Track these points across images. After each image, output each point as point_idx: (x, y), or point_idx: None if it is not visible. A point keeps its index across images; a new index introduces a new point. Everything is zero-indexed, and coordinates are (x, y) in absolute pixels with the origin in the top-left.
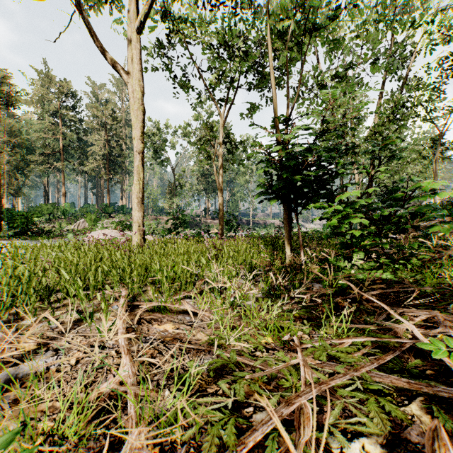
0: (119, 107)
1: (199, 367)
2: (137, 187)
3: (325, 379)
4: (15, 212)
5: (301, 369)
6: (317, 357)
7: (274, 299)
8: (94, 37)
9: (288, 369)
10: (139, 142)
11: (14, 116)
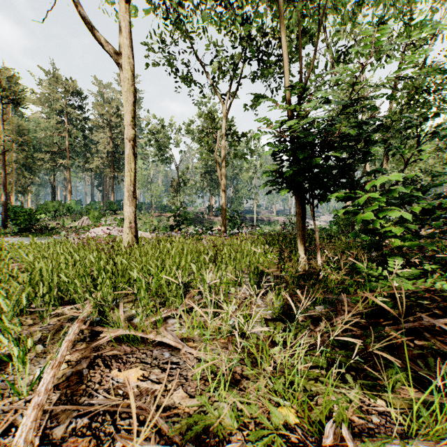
0: None
1: None
2: (128, 179)
3: None
4: (19, 209)
5: None
6: None
7: (289, 321)
8: (82, 15)
9: None
10: (129, 128)
11: (23, 116)
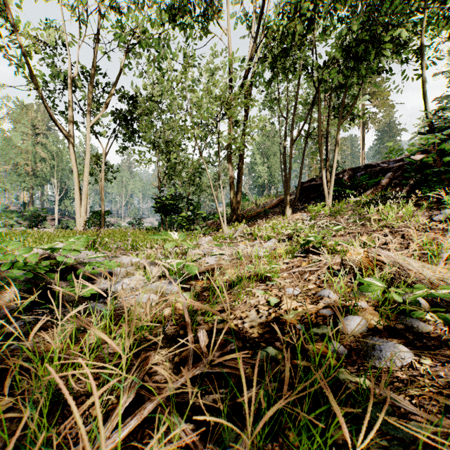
0: None
1: None
2: (85, 202)
3: None
4: None
5: None
6: None
7: None
8: (49, 111)
9: None
10: (87, 179)
11: None
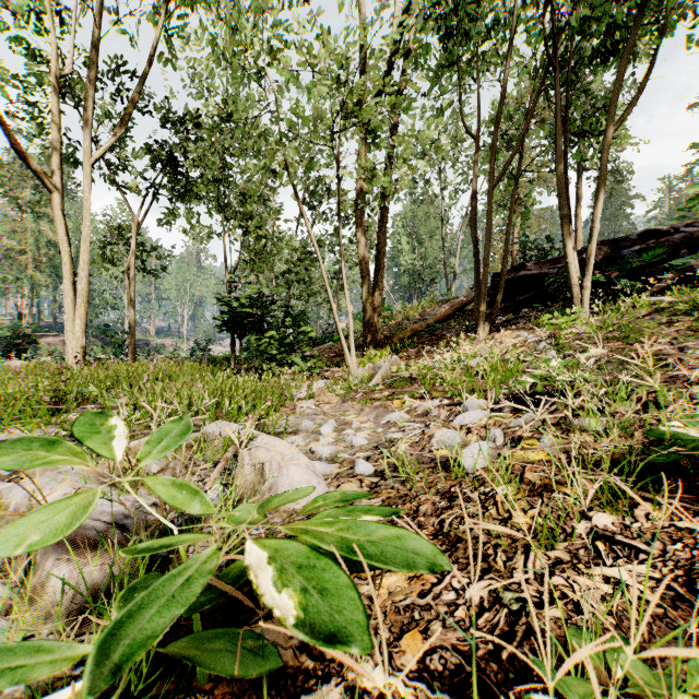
0: None
1: None
2: (82, 310)
3: None
4: None
5: None
6: None
7: None
8: (9, 133)
9: None
10: (86, 266)
11: None
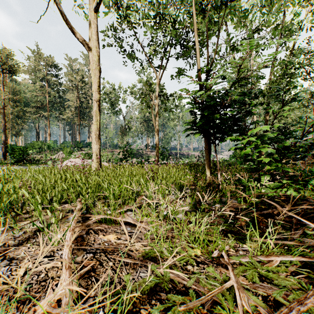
0: (87, 75)
1: (133, 286)
2: (95, 127)
3: (260, 303)
4: (15, 147)
5: (236, 293)
6: (250, 278)
7: (199, 213)
8: (64, 18)
9: (222, 292)
10: (96, 93)
11: (16, 81)
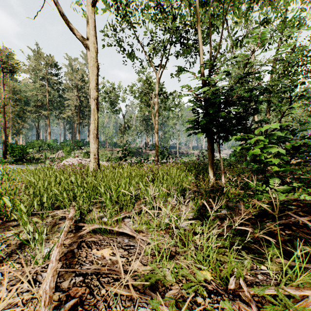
0: (87, 74)
1: None
2: (93, 126)
3: None
4: (15, 145)
5: None
6: None
7: (204, 220)
8: (62, 14)
9: None
10: (94, 91)
11: (16, 80)
